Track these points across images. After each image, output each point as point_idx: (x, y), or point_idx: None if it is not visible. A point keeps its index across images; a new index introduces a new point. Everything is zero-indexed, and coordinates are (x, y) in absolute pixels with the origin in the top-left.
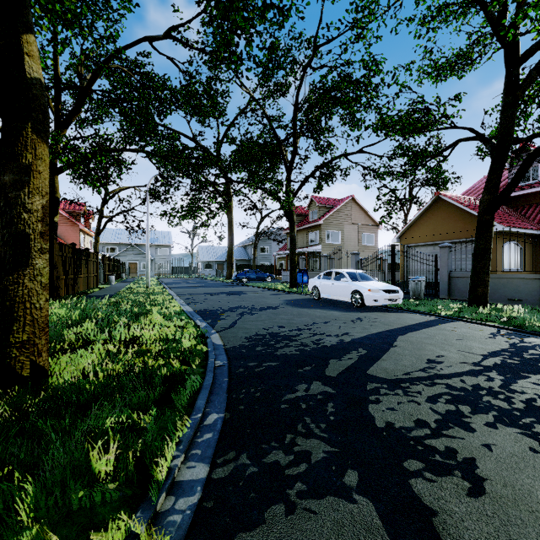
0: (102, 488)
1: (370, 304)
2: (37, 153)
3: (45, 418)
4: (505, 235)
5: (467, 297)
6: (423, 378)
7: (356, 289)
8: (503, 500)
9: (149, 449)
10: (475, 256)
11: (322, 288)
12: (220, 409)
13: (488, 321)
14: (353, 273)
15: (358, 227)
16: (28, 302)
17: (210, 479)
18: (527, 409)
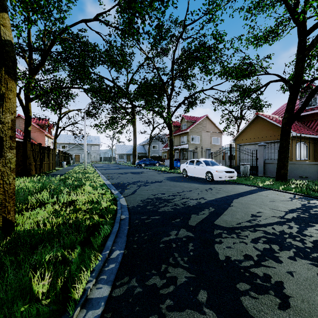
0: (36, 306)
1: (217, 179)
2: (8, 87)
3: (8, 255)
4: (297, 138)
5: (274, 175)
6: (249, 226)
7: (208, 171)
8: (302, 312)
9: (72, 276)
10: (280, 151)
11: (188, 170)
12: (121, 247)
13: (288, 190)
14: (207, 161)
15: (210, 133)
16: (1, 180)
17: (110, 297)
18: (314, 247)
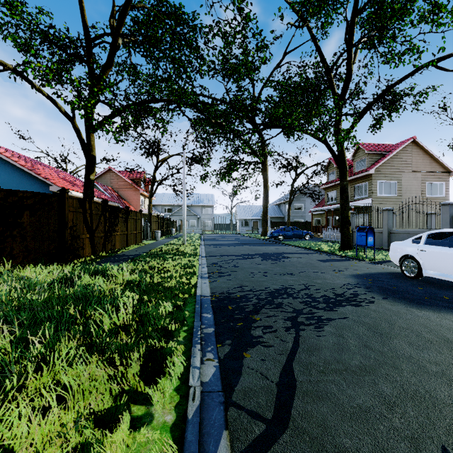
0: None
1: None
2: None
3: None
4: None
5: None
6: None
7: None
8: None
9: None
10: None
11: (428, 260)
12: None
13: None
14: (444, 233)
15: (420, 175)
16: None
17: None
18: None
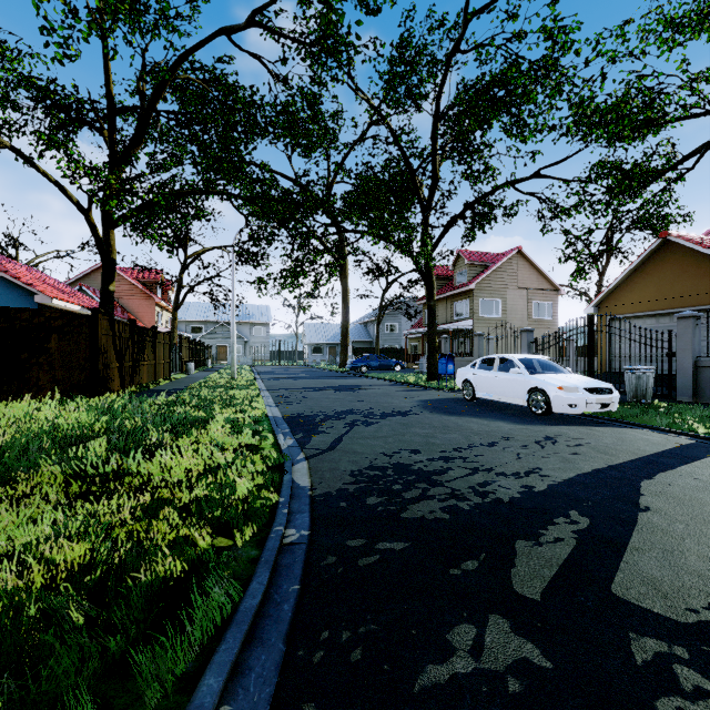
0: None
1: (562, 411)
2: None
3: None
4: None
5: None
6: None
7: (536, 386)
8: None
9: None
10: None
11: (478, 383)
12: None
13: None
14: (523, 360)
15: (527, 293)
16: None
17: None
18: None
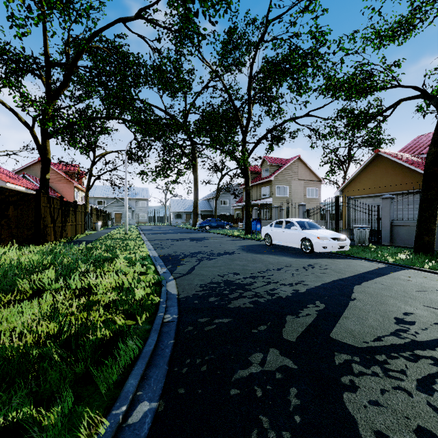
0: None
1: (319, 250)
2: None
3: None
4: None
5: (408, 244)
6: (400, 347)
7: (305, 237)
8: None
9: None
10: (422, 206)
11: (274, 235)
12: (154, 393)
13: None
14: (300, 222)
15: (303, 182)
16: None
17: None
18: None
